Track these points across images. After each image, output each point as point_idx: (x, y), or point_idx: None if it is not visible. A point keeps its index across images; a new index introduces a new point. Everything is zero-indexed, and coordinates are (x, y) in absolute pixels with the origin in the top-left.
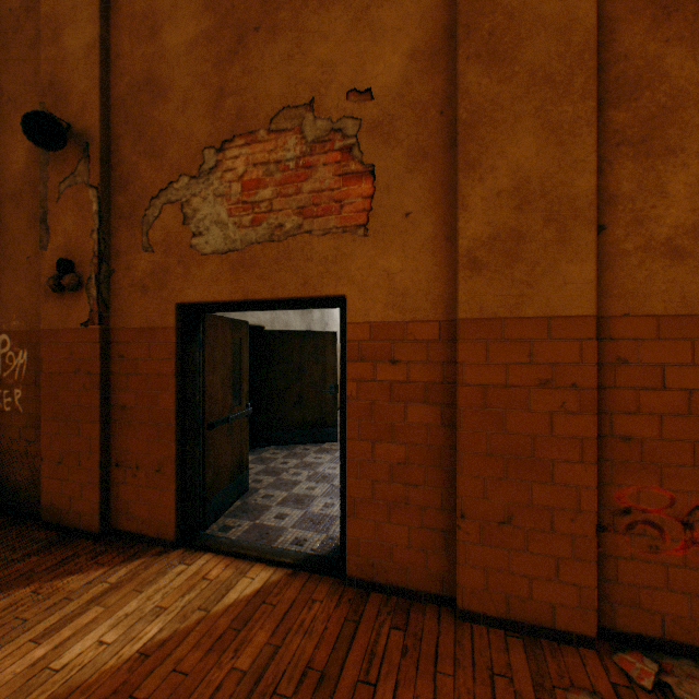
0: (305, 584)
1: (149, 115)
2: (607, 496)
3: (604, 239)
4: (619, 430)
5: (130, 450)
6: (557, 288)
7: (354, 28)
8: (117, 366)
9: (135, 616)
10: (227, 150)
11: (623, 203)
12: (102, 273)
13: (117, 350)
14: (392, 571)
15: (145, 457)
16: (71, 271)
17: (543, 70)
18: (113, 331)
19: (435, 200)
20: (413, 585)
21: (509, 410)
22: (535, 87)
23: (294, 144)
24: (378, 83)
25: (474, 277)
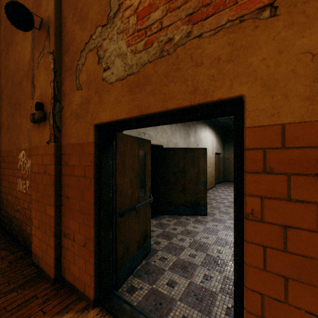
0: None
1: None
2: None
3: None
4: None
5: (70, 227)
6: None
7: None
8: (64, 170)
9: None
10: None
11: None
12: (55, 109)
13: (64, 159)
14: None
15: (77, 234)
16: (42, 109)
17: None
18: (62, 147)
19: None
20: None
21: None
22: None
23: None
24: None
25: None
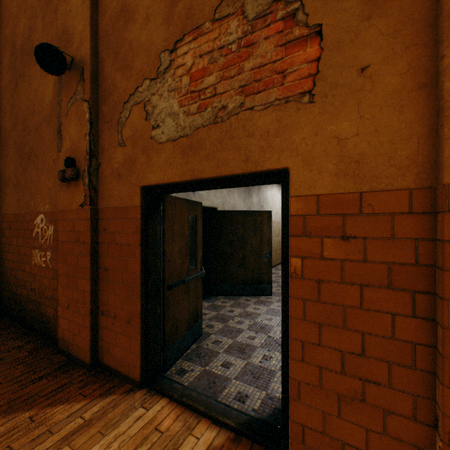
0: None
1: (122, 37)
2: None
3: None
4: None
5: (110, 303)
6: None
7: None
8: (102, 237)
9: None
10: (178, 48)
11: None
12: (92, 166)
13: (102, 224)
14: None
15: (120, 309)
16: (73, 166)
17: None
18: (99, 210)
19: (402, 43)
20: None
21: None
22: None
23: (236, 26)
24: None
25: None
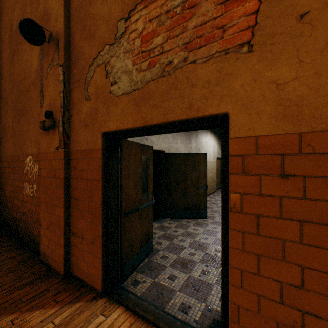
0: None
1: (88, 12)
2: None
3: None
4: None
5: (79, 226)
6: None
7: None
8: (73, 173)
9: None
10: (132, 16)
11: None
12: (65, 117)
13: (73, 163)
14: None
15: (86, 232)
16: (51, 117)
17: None
18: (71, 152)
19: None
20: None
21: None
22: None
23: None
24: None
25: None
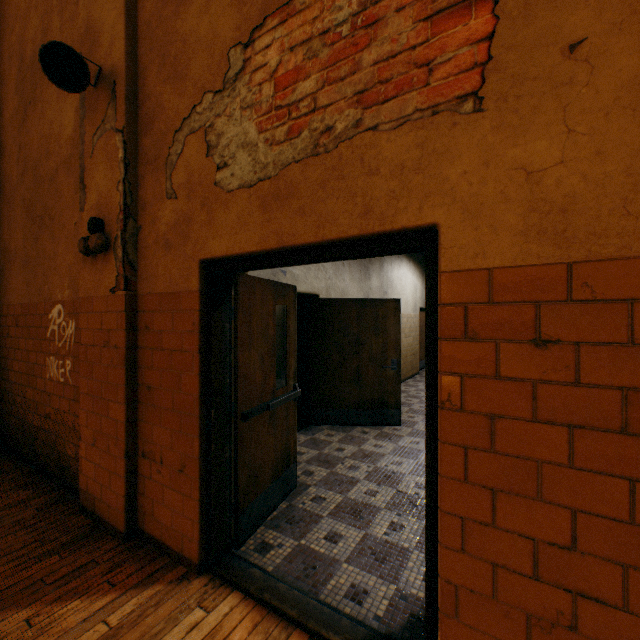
0: None
1: (172, 30)
2: None
3: None
4: None
5: (155, 440)
6: None
7: None
8: (143, 339)
9: None
10: (256, 40)
11: None
12: (127, 230)
13: (143, 319)
14: None
15: (169, 450)
16: (101, 231)
17: None
18: (139, 298)
19: None
20: None
21: None
22: None
23: None
24: None
25: None
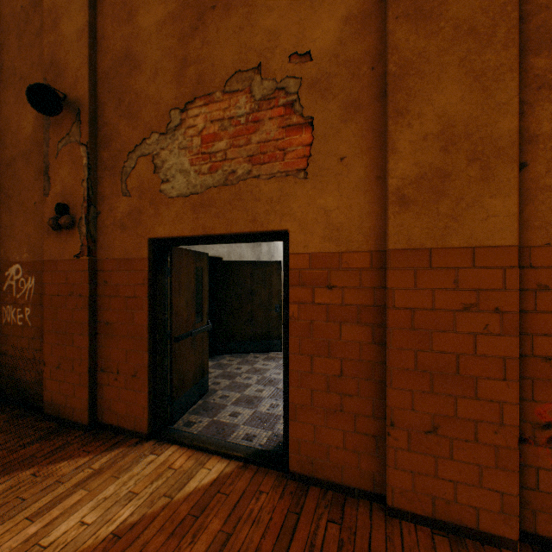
0: (253, 476)
1: (127, 84)
2: (528, 411)
3: (525, 176)
4: (540, 351)
5: (112, 358)
6: (481, 221)
7: (295, 0)
8: (102, 290)
9: (112, 500)
10: (189, 110)
11: (543, 142)
12: (90, 214)
13: (102, 276)
14: (329, 469)
15: (124, 364)
16: (66, 213)
17: (467, 23)
18: (99, 261)
19: (366, 145)
20: (347, 482)
21: (435, 330)
22: (460, 40)
23: (244, 102)
24: (316, 46)
25: (403, 212)
